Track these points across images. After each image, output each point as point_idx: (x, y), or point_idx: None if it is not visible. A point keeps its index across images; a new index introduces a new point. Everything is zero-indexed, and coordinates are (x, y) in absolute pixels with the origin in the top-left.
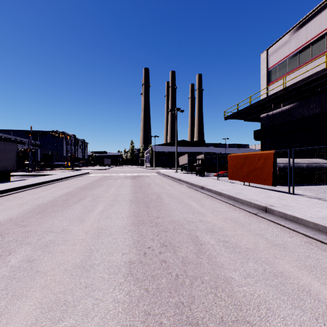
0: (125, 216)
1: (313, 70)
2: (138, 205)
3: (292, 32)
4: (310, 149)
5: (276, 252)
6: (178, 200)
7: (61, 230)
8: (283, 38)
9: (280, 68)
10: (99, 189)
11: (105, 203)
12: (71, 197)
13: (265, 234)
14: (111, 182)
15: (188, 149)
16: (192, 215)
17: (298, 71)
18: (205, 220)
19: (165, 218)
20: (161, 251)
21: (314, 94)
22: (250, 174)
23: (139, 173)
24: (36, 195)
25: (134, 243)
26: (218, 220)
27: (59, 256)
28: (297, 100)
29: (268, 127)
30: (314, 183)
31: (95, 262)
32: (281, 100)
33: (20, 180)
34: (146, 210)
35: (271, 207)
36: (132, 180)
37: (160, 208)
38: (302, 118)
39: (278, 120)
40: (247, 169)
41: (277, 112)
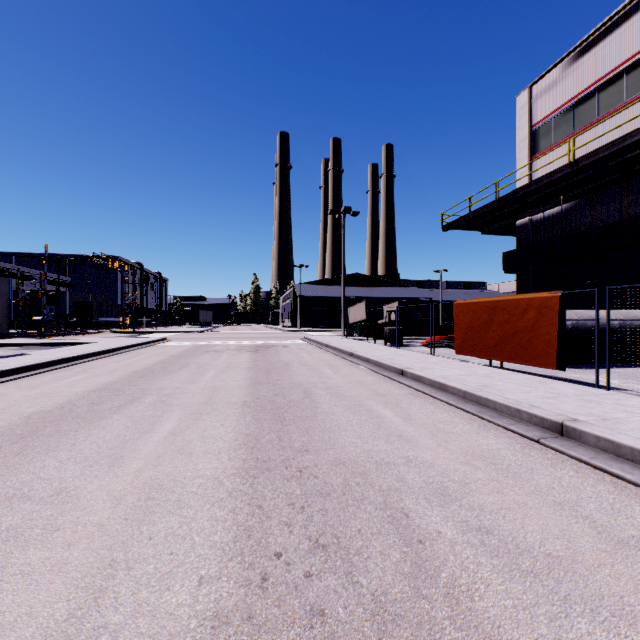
0: (225, 447)
1: (629, 125)
2: (258, 416)
3: (584, 48)
4: (623, 291)
5: (637, 570)
6: (351, 403)
7: (52, 493)
8: (565, 62)
9: (558, 123)
10: (178, 376)
11: (184, 410)
12: (111, 397)
13: (582, 505)
14: (207, 359)
15: (367, 292)
16: (386, 443)
17: (597, 128)
18: (419, 460)
19: (321, 454)
20: (312, 570)
21: (632, 176)
22: (504, 344)
23: (267, 341)
24: (35, 390)
25: (236, 540)
26: (453, 460)
27: (11, 591)
28: (594, 189)
29: (533, 245)
30: (636, 362)
31: (109, 621)
32: (561, 189)
33: (13, 356)
34: (278, 429)
35: (576, 425)
36: (251, 354)
37: (309, 423)
38: (607, 225)
39: (554, 232)
40: (498, 333)
41: (552, 214)
